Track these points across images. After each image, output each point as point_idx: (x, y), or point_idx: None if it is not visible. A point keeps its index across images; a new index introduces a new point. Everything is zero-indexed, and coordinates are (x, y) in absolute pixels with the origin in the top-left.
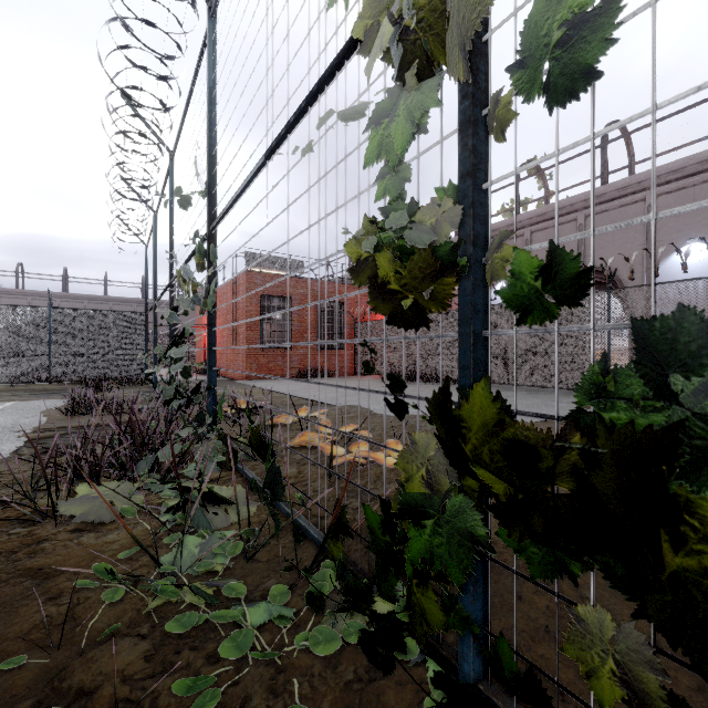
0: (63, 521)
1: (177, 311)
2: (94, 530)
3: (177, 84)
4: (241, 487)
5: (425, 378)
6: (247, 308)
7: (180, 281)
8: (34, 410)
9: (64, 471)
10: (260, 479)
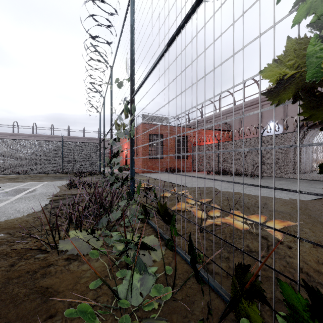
0: (61, 252)
1: (115, 140)
2: (77, 260)
3: (115, 30)
4: (155, 237)
5: (228, 173)
6: (142, 140)
7: (116, 125)
8: (55, 186)
9: (64, 219)
10: (163, 231)
